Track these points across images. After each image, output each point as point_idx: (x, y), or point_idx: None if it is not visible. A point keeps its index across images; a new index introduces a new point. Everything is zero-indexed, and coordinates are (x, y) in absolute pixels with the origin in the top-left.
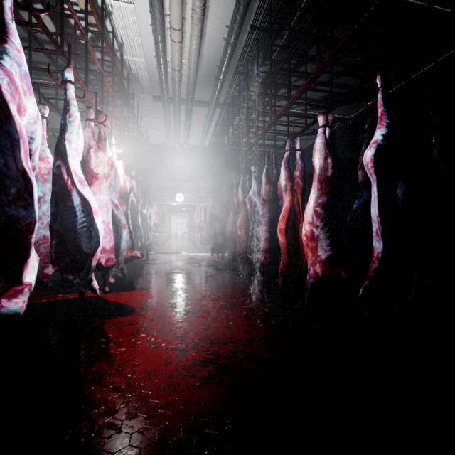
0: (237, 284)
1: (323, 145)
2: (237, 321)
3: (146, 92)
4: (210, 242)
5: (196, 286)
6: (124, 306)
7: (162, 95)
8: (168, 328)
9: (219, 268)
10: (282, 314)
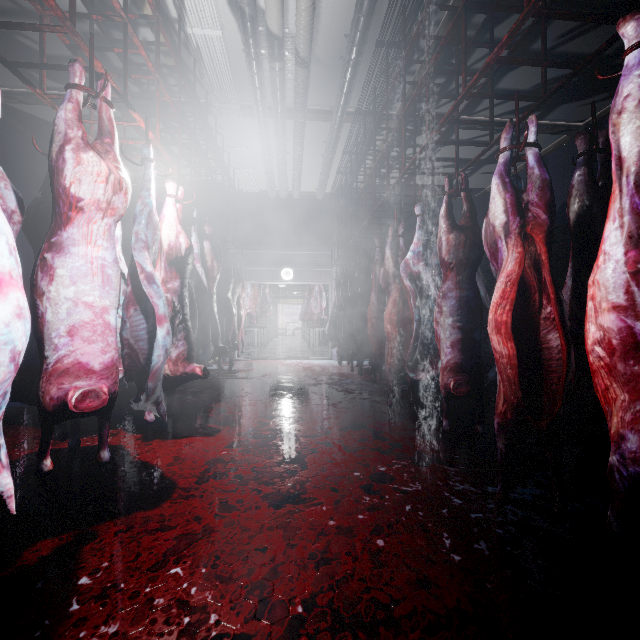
0: (382, 424)
1: (639, 94)
2: (394, 537)
3: (229, 98)
4: (333, 342)
5: (308, 428)
6: (168, 471)
7: (255, 102)
8: (236, 548)
9: (349, 388)
10: (498, 519)
